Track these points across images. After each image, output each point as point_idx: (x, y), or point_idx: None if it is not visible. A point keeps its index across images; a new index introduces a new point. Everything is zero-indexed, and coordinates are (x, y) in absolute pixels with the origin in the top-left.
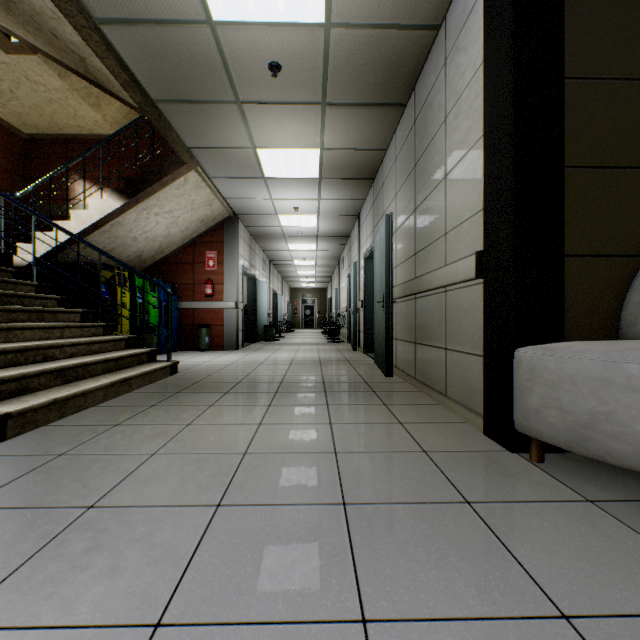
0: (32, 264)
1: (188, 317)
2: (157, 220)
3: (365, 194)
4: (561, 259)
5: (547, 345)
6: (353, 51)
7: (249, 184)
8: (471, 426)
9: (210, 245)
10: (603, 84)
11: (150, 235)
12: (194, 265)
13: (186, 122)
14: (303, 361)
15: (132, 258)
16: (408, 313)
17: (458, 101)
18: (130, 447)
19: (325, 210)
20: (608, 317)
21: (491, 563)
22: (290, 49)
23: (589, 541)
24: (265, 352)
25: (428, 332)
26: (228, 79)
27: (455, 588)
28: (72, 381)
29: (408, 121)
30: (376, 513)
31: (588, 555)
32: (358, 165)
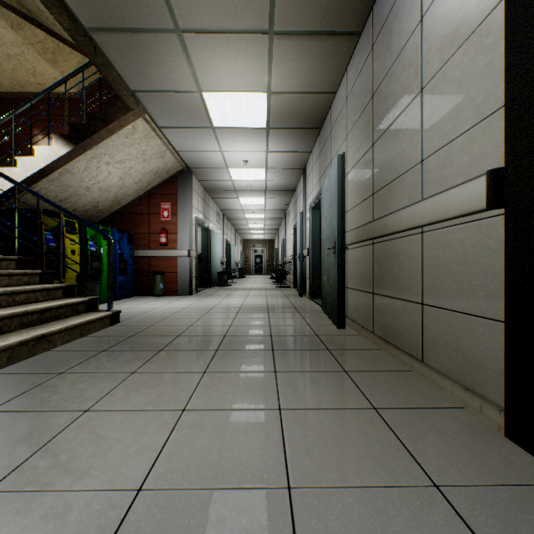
0: None
1: (144, 264)
2: (109, 170)
3: (311, 146)
4: None
5: None
6: None
7: (198, 135)
8: (475, 416)
9: (165, 197)
10: None
11: (104, 185)
12: (150, 216)
13: (126, 58)
14: (251, 308)
15: (88, 208)
16: (363, 260)
17: None
18: None
19: (273, 163)
20: None
21: None
22: None
23: None
24: (216, 298)
25: (393, 282)
26: None
27: None
28: None
29: (363, 50)
30: None
31: None
32: (306, 112)
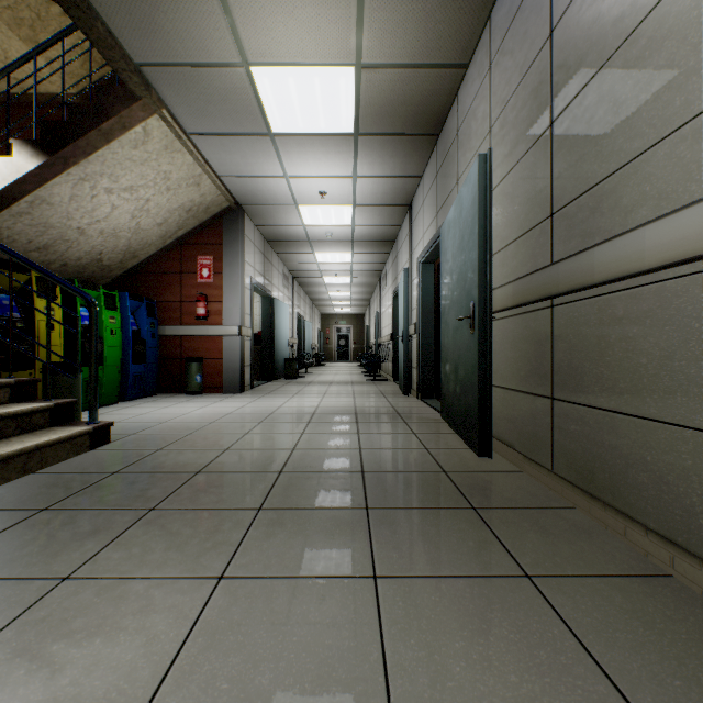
0: None
1: (174, 347)
2: (112, 202)
3: (422, 166)
4: None
5: None
6: None
7: (250, 147)
8: None
9: (204, 248)
10: None
11: (107, 227)
12: (182, 275)
13: None
14: (330, 414)
15: (86, 262)
16: (527, 337)
17: None
18: None
19: (363, 197)
20: None
21: None
22: None
23: None
24: (278, 397)
25: (607, 379)
26: None
27: None
28: None
29: None
30: None
31: None
32: (416, 104)
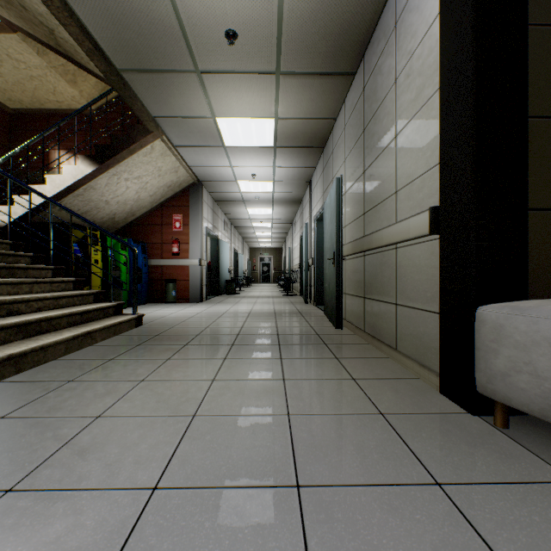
0: (8, 224)
1: (157, 273)
2: (127, 185)
3: (316, 162)
4: (524, 213)
5: (514, 303)
6: (306, 18)
7: (211, 152)
8: (425, 383)
9: (177, 208)
10: None
11: (121, 199)
12: (162, 226)
13: (150, 92)
14: (259, 313)
15: (105, 220)
16: (357, 269)
17: (410, 60)
18: (76, 408)
19: (280, 177)
20: None
21: None
22: (245, 16)
23: None
24: (226, 304)
25: (377, 287)
26: (187, 48)
27: None
28: (35, 335)
29: (357, 89)
30: (335, 501)
31: None
32: (310, 134)
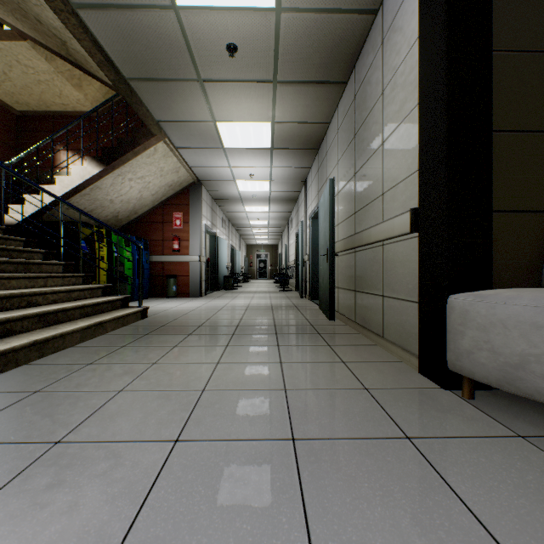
0: (21, 222)
1: (158, 269)
2: (131, 185)
3: (311, 162)
4: (489, 214)
5: (478, 292)
6: (301, 33)
7: (210, 154)
8: (406, 365)
9: (177, 207)
10: (527, 56)
11: (125, 198)
12: (163, 224)
13: (155, 98)
14: (257, 307)
15: (109, 218)
16: (349, 265)
17: (394, 75)
18: (100, 384)
19: (276, 176)
20: (532, 267)
21: (434, 500)
22: (245, 32)
23: (525, 477)
24: (224, 299)
25: (367, 281)
26: (191, 59)
27: (401, 527)
28: (53, 324)
29: (349, 97)
30: (323, 448)
31: (526, 492)
32: (305, 137)
